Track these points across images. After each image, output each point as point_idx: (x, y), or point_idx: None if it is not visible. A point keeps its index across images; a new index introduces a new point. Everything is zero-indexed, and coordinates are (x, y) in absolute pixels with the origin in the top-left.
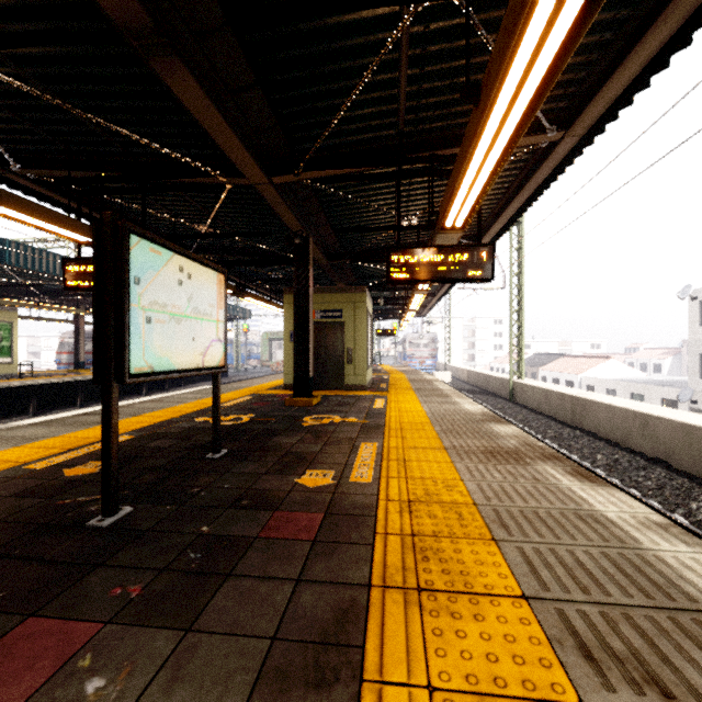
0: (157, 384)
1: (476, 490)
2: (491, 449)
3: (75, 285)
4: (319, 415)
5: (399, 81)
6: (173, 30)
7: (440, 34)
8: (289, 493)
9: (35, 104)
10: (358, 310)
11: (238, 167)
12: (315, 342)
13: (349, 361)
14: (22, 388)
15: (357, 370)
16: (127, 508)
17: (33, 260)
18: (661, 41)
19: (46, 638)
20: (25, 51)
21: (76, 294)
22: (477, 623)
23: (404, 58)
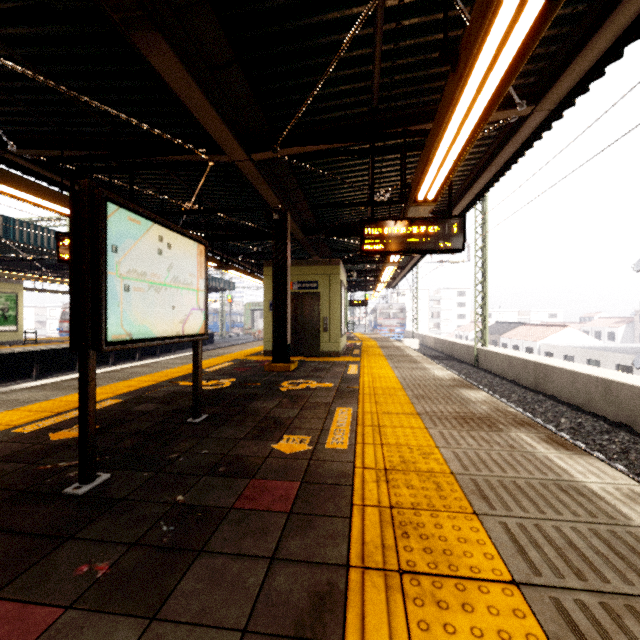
0: (149, 350)
1: (452, 458)
2: (464, 414)
3: (67, 258)
4: (296, 380)
5: (374, 57)
6: (153, 5)
7: (414, 7)
8: (265, 459)
9: (28, 86)
10: (332, 282)
11: (219, 144)
12: (293, 312)
13: (324, 329)
14: (26, 354)
15: (331, 337)
16: (105, 474)
17: (35, 237)
18: (637, 9)
19: (1, 626)
20: (15, 31)
21: None
22: (466, 615)
23: (378, 32)
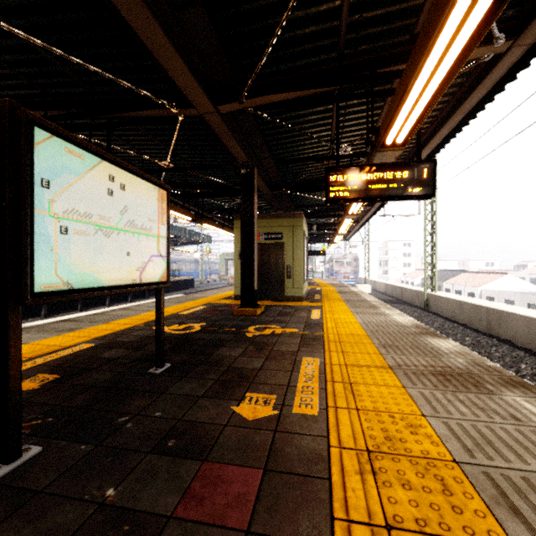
0: (139, 293)
1: (448, 434)
2: (441, 369)
3: None
4: (262, 324)
5: None
6: None
7: None
8: (223, 428)
9: (7, 45)
10: (296, 233)
11: (186, 94)
12: (259, 260)
13: (288, 276)
14: None
15: (295, 283)
16: (35, 448)
17: None
18: None
19: None
20: None
21: None
22: None
23: None
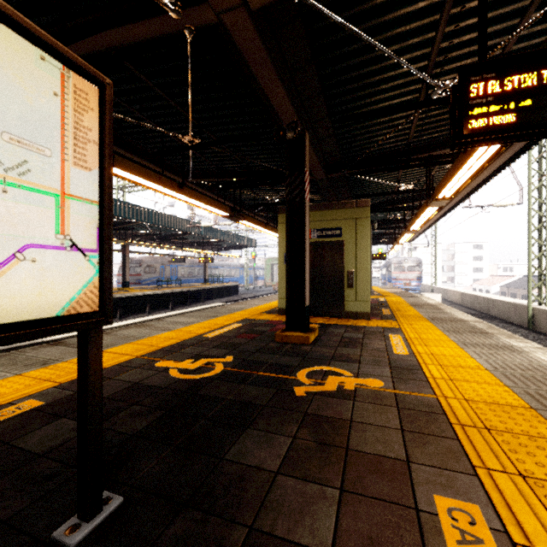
0: (181, 300)
1: None
2: None
3: None
4: (320, 365)
5: None
6: None
7: None
8: None
9: None
10: (360, 227)
11: None
12: (311, 264)
13: (349, 285)
14: None
15: (358, 295)
16: None
17: None
18: None
19: None
20: None
21: (118, 228)
22: None
23: None
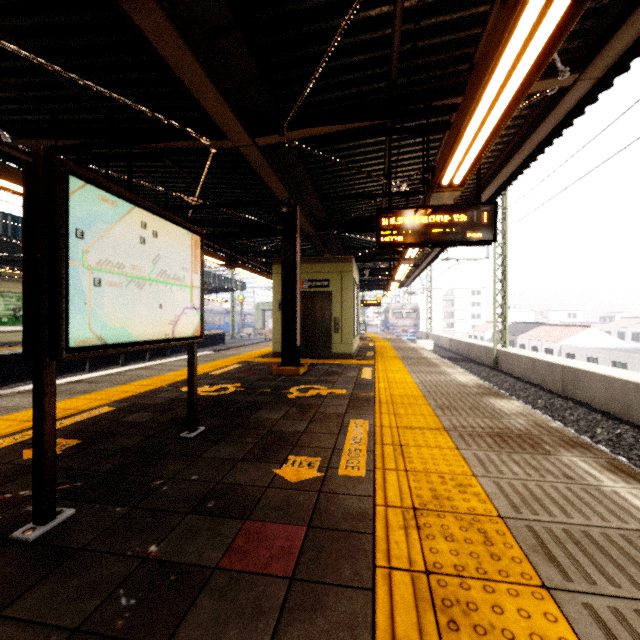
0: (159, 350)
1: (497, 493)
2: (499, 430)
3: None
4: (306, 385)
5: (394, 15)
6: None
7: None
8: (265, 490)
9: (14, 66)
10: (345, 280)
11: (220, 126)
12: (303, 311)
13: (336, 330)
14: None
15: (343, 338)
16: (69, 510)
17: None
18: None
19: None
20: None
21: None
22: None
23: None
